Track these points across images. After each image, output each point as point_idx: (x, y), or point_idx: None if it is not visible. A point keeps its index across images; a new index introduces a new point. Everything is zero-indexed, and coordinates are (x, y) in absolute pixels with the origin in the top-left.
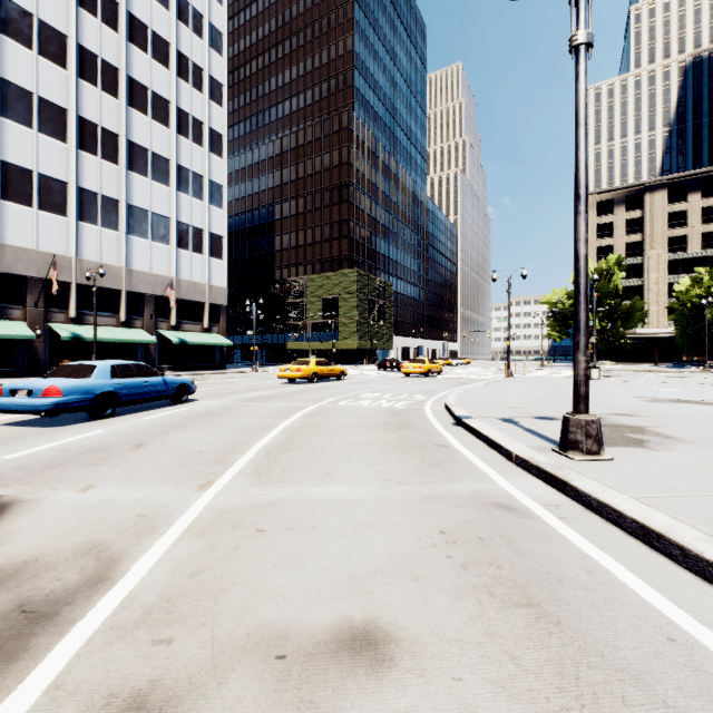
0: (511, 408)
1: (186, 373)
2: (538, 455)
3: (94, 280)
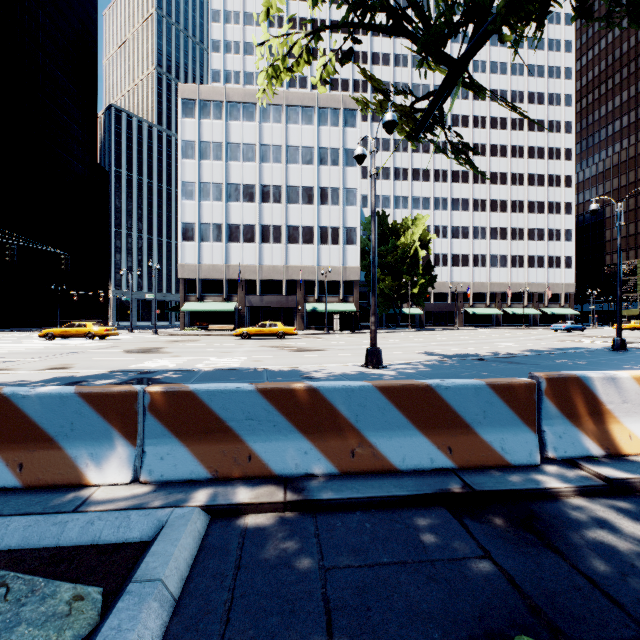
0: None
1: None
2: None
3: (523, 292)
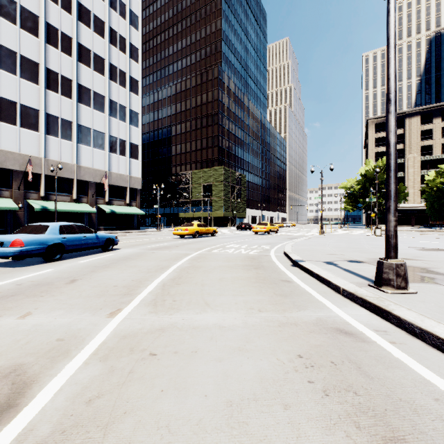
0: (329, 254)
1: (115, 232)
2: (360, 289)
3: (55, 172)
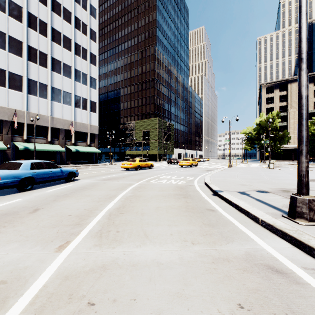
0: (240, 185)
1: (78, 165)
2: (277, 220)
3: (34, 121)
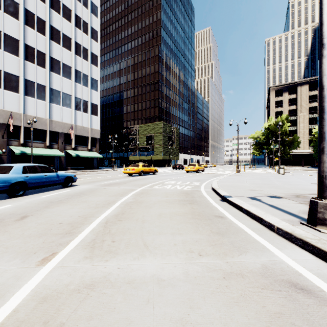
0: (250, 190)
1: (79, 171)
2: (295, 228)
3: (31, 124)
